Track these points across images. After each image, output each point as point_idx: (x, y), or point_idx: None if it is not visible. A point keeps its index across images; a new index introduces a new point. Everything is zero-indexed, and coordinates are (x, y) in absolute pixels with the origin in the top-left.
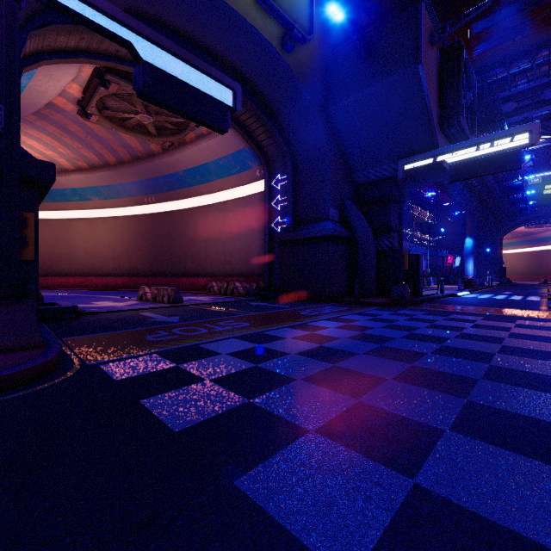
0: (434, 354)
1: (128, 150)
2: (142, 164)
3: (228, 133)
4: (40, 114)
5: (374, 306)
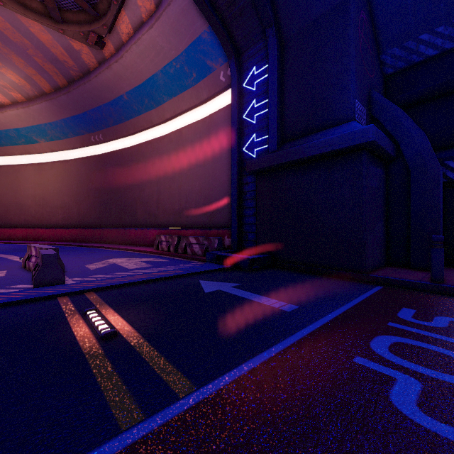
0: None
1: (58, 66)
2: (78, 88)
3: (175, 4)
4: None
5: None
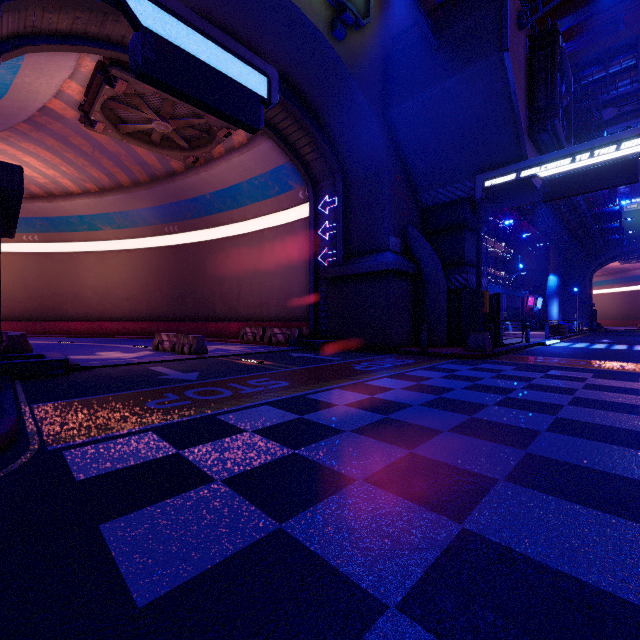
0: (551, 432)
1: (144, 168)
2: (161, 186)
3: (264, 145)
4: (34, 122)
5: (446, 359)
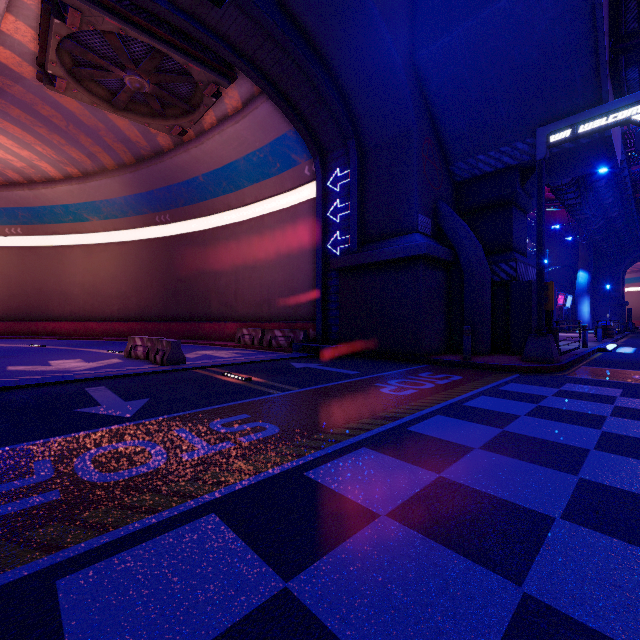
0: None
1: (128, 146)
2: (148, 167)
3: (262, 108)
4: None
5: (503, 373)
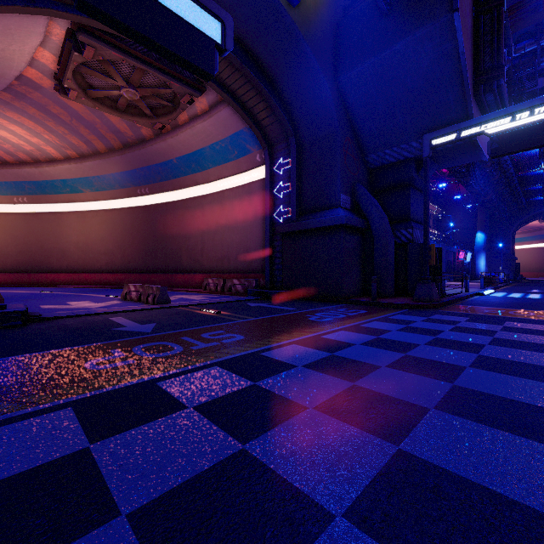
0: None
1: (118, 135)
2: (133, 152)
3: (224, 111)
4: (15, 92)
5: (396, 309)
